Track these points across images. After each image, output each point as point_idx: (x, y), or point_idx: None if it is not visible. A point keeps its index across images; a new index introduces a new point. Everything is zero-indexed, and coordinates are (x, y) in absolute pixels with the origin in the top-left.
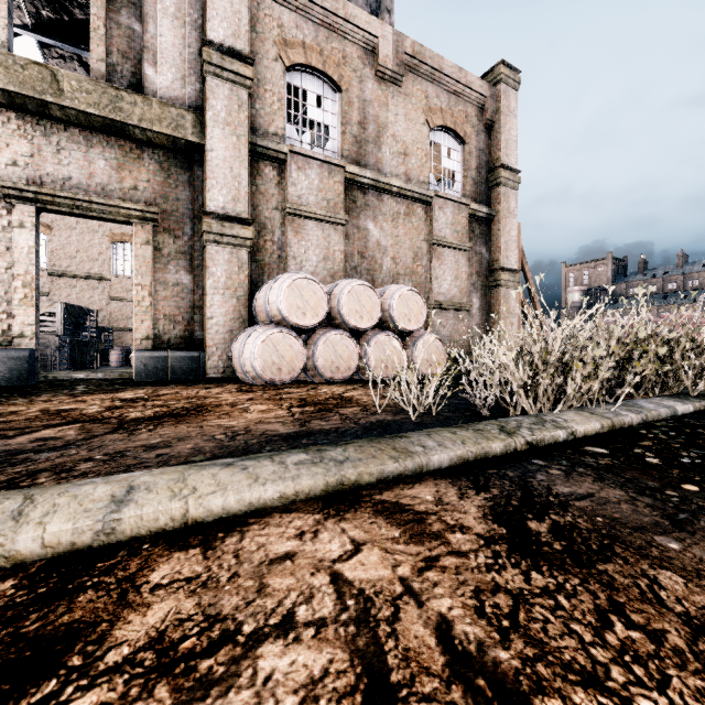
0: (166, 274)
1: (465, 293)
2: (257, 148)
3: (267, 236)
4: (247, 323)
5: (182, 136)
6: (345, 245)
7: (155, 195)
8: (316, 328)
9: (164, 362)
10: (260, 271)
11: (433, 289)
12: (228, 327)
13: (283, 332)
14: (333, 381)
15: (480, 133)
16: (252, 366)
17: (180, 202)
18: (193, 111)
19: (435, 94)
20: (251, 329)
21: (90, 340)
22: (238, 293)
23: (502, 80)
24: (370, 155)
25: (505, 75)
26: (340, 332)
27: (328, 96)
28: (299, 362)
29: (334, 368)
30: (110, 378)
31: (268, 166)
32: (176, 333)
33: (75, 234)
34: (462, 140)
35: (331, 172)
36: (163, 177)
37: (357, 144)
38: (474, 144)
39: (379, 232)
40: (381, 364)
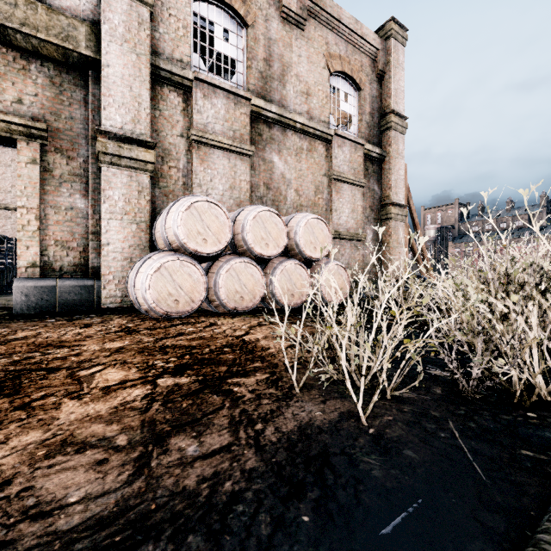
0: (58, 197)
1: (360, 225)
2: (160, 71)
3: (171, 162)
4: (148, 250)
5: (73, 47)
6: (251, 175)
7: (45, 111)
8: (219, 256)
9: (51, 292)
10: (164, 197)
11: (333, 220)
12: (127, 254)
13: (180, 259)
14: (237, 312)
15: (373, 82)
16: (144, 298)
17: (74, 121)
18: (87, 23)
19: (334, 41)
20: (146, 257)
21: (7, 267)
22: (138, 219)
23: (393, 35)
24: (275, 92)
25: (394, 31)
26: (245, 259)
27: (235, 31)
28: (199, 293)
29: (238, 298)
30: (1, 307)
31: (172, 92)
32: (70, 260)
33: (10, 170)
34: (357, 86)
35: (237, 103)
36: (54, 93)
37: (263, 80)
38: (368, 91)
39: (283, 166)
40: (287, 292)
